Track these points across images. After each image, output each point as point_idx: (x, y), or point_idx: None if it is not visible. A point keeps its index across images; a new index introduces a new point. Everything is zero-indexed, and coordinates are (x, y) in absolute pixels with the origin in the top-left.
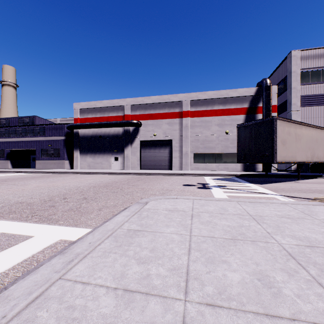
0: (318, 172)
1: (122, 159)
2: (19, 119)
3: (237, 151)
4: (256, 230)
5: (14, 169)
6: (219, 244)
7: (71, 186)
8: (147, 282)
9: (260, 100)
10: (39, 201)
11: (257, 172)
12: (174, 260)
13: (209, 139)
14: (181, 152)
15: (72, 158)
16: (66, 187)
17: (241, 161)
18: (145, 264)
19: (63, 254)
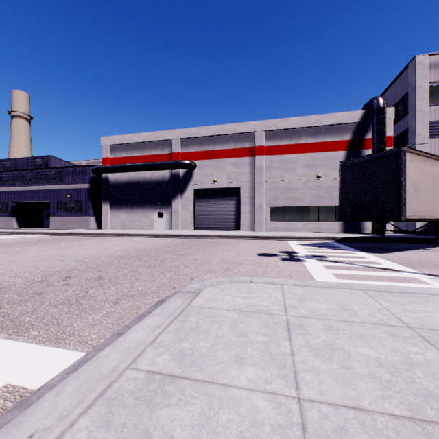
0: None
1: (169, 216)
2: (29, 161)
3: (340, 202)
4: None
5: (21, 229)
6: None
7: (87, 256)
8: None
9: (369, 130)
10: (23, 282)
11: (365, 234)
12: None
13: (293, 186)
14: (252, 205)
15: (100, 214)
16: (78, 257)
17: (347, 218)
18: None
19: None
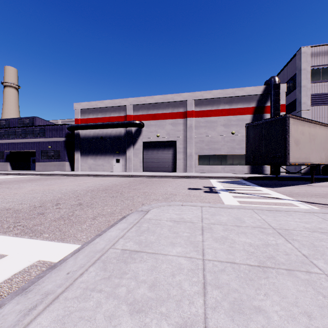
0: None
1: (124, 161)
2: (19, 120)
3: (246, 152)
4: (287, 251)
5: (14, 171)
6: (245, 275)
7: (68, 190)
8: None
9: (268, 100)
10: (28, 207)
11: (265, 174)
12: (184, 306)
13: (214, 140)
14: (185, 154)
15: (73, 160)
16: (62, 191)
17: (250, 163)
18: (141, 314)
19: (25, 295)
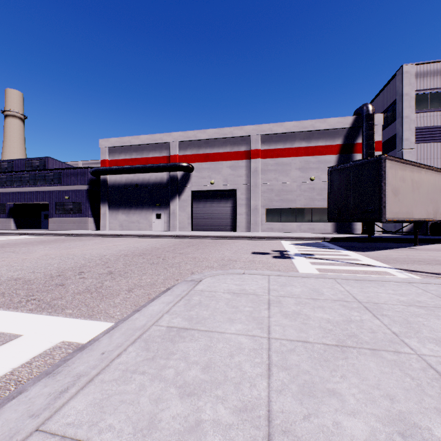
0: (440, 234)
1: (167, 217)
2: (27, 162)
3: (329, 204)
4: (374, 328)
5: (19, 230)
6: (319, 355)
7: (93, 254)
8: (196, 439)
9: (359, 135)
10: (43, 276)
11: (355, 234)
12: (244, 389)
13: (287, 189)
14: (248, 207)
15: (98, 215)
16: (85, 256)
17: (334, 219)
18: (193, 398)
19: (53, 377)
